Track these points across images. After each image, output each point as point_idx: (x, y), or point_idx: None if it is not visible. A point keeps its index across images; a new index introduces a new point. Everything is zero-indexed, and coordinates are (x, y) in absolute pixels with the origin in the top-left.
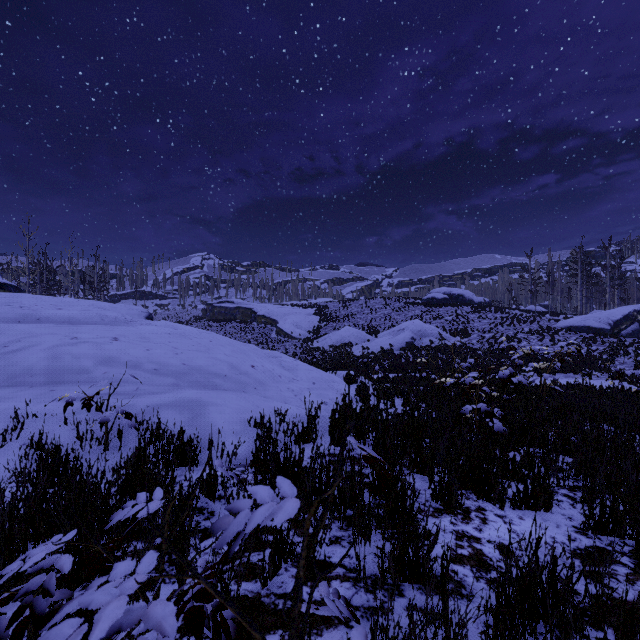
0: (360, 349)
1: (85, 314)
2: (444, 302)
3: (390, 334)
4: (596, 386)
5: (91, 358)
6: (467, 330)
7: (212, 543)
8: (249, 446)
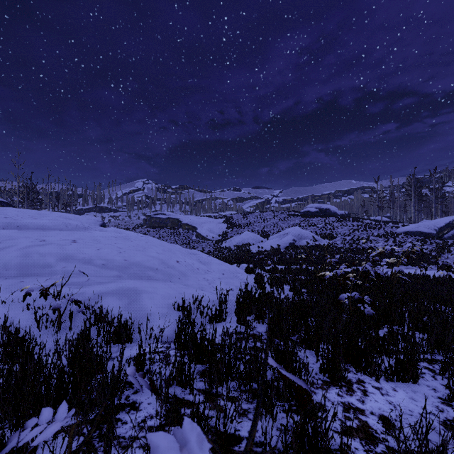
0: (256, 248)
1: (54, 222)
2: (316, 214)
3: (277, 237)
4: (430, 275)
5: (54, 256)
6: (333, 234)
7: (125, 451)
8: (173, 326)
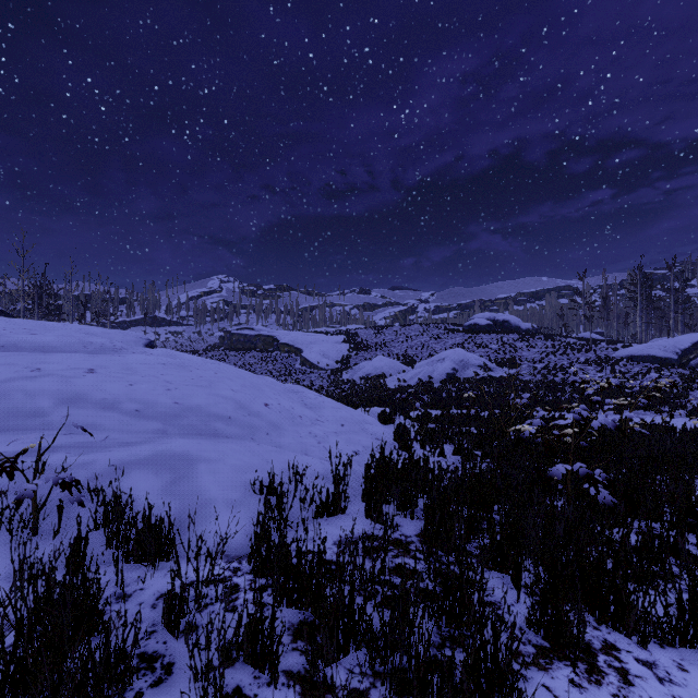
0: (395, 381)
1: (64, 340)
2: (488, 329)
3: (428, 364)
4: (676, 426)
5: (51, 396)
6: (515, 360)
7: None
8: (250, 524)
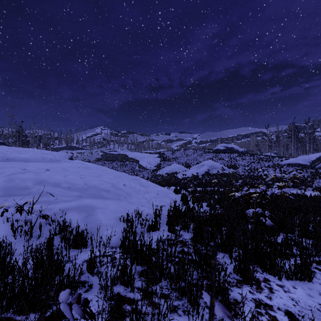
0: (181, 175)
1: (34, 156)
2: (224, 151)
3: (196, 167)
4: (307, 195)
5: (31, 181)
6: (236, 165)
7: None
8: (119, 234)
